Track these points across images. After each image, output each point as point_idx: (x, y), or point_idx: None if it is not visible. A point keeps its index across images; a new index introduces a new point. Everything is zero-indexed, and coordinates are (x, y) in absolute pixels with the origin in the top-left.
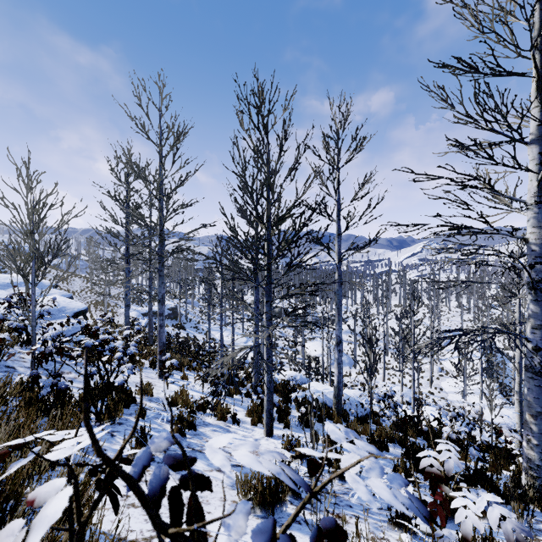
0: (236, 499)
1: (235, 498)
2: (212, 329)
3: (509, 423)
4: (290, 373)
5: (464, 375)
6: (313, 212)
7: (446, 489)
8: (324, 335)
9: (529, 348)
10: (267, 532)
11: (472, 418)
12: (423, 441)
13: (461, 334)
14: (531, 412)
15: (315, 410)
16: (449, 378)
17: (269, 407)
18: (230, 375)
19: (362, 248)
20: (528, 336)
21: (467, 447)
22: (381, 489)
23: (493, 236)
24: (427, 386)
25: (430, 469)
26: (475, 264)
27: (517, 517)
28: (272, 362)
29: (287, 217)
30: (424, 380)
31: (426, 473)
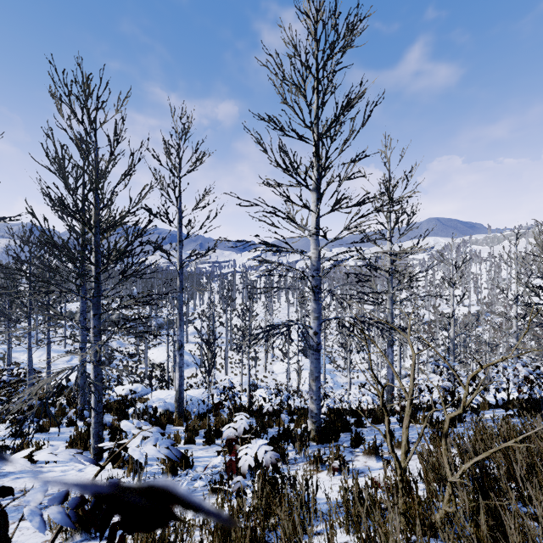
0: (49, 537)
1: (47, 538)
2: (15, 350)
3: (307, 388)
4: (129, 386)
5: (288, 357)
6: (148, 224)
7: (238, 447)
8: (171, 339)
9: (312, 333)
10: (60, 497)
11: (293, 391)
12: (253, 420)
13: (271, 329)
14: (313, 377)
15: (154, 419)
16: (279, 361)
17: (98, 430)
18: (42, 405)
19: (202, 256)
20: (311, 325)
21: (280, 414)
22: (151, 450)
23: (293, 253)
24: (262, 372)
25: (229, 437)
26: (280, 275)
27: (299, 453)
28: (101, 380)
29: (120, 224)
30: (261, 367)
31: (227, 441)
